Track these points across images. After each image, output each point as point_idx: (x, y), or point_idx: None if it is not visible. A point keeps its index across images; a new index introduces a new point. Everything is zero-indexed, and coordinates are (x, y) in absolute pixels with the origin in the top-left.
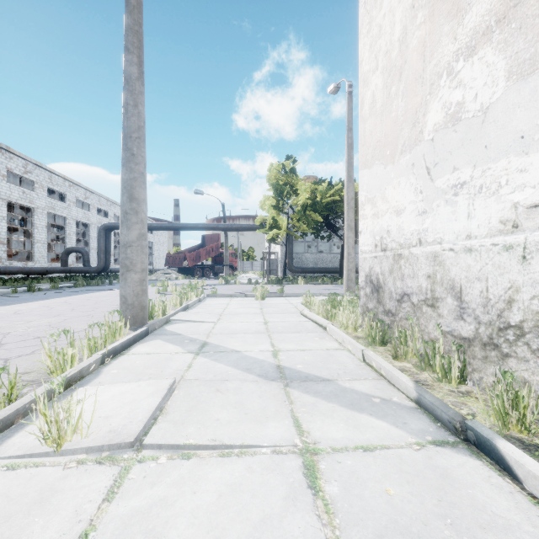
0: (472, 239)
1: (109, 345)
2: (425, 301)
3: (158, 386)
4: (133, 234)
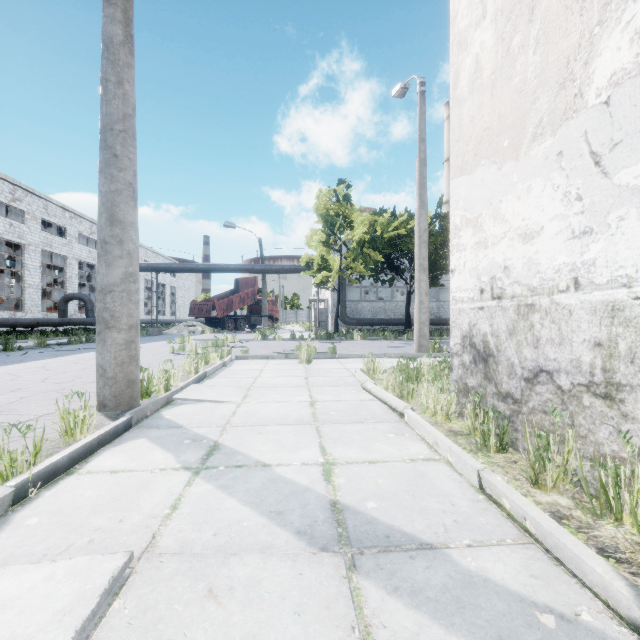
0: None
1: (43, 461)
2: (589, 386)
3: (86, 584)
4: (115, 274)
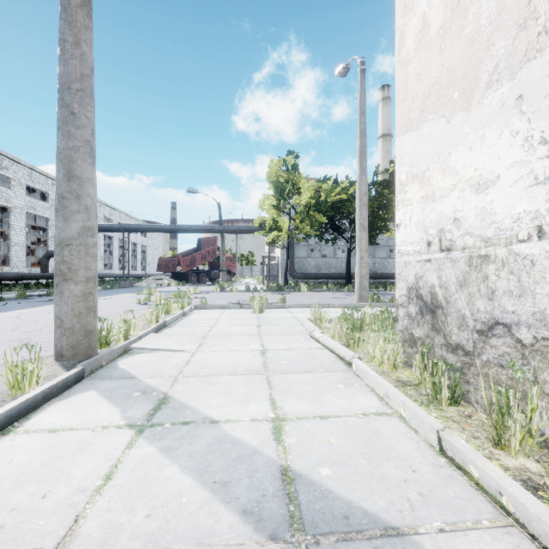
0: None
1: None
2: None
3: None
4: (72, 228)
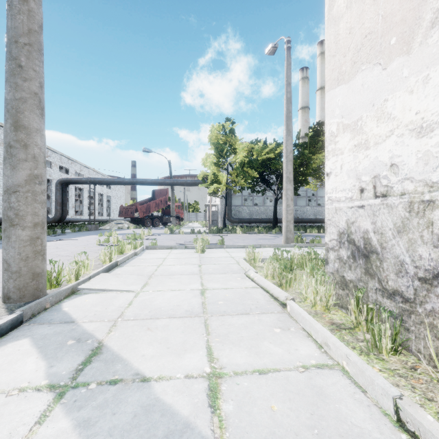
0: None
1: None
2: None
3: None
4: (20, 175)
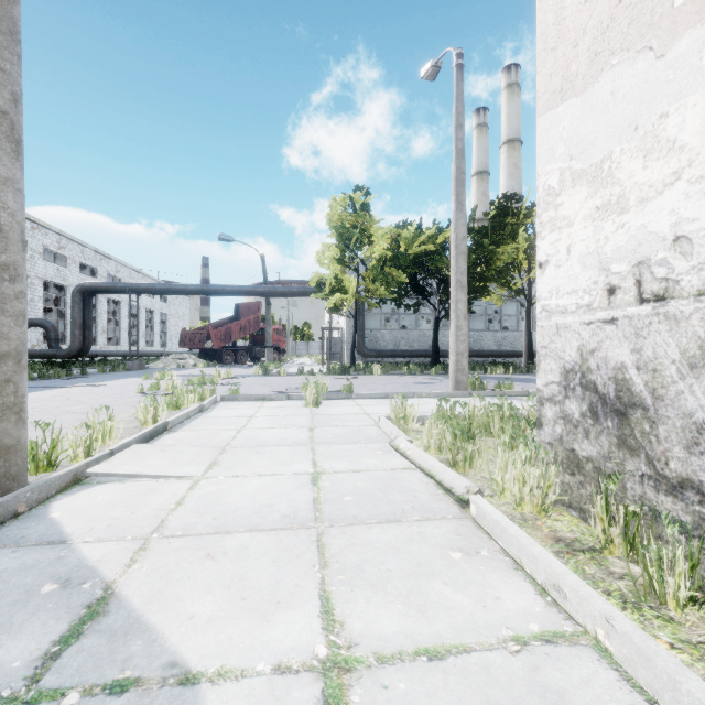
0: None
1: None
2: None
3: None
4: None
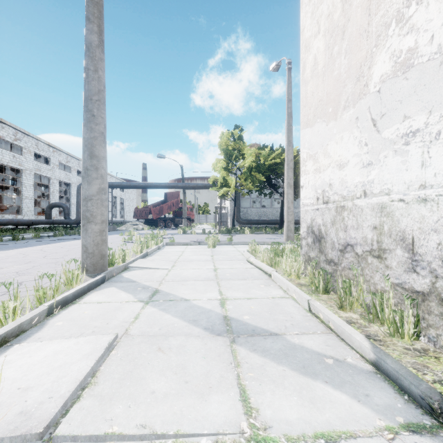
0: (426, 189)
1: (59, 295)
2: (371, 251)
3: (96, 345)
4: (93, 188)
